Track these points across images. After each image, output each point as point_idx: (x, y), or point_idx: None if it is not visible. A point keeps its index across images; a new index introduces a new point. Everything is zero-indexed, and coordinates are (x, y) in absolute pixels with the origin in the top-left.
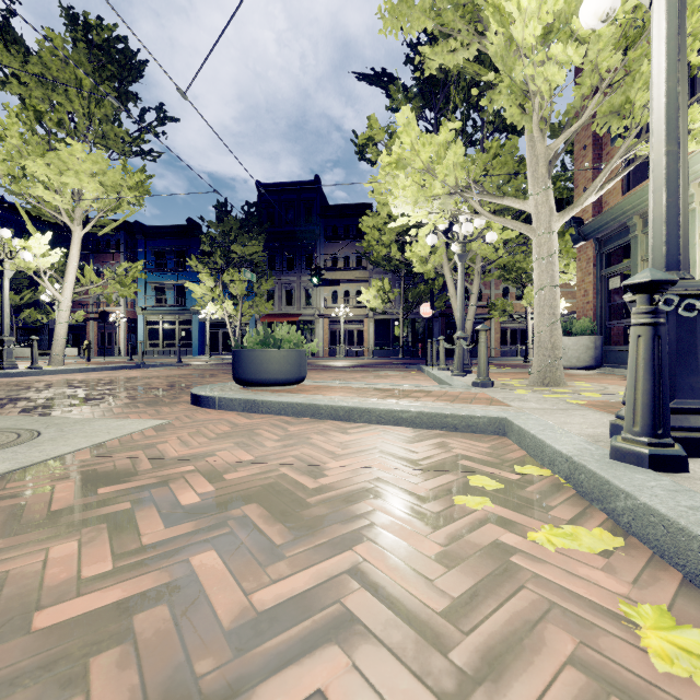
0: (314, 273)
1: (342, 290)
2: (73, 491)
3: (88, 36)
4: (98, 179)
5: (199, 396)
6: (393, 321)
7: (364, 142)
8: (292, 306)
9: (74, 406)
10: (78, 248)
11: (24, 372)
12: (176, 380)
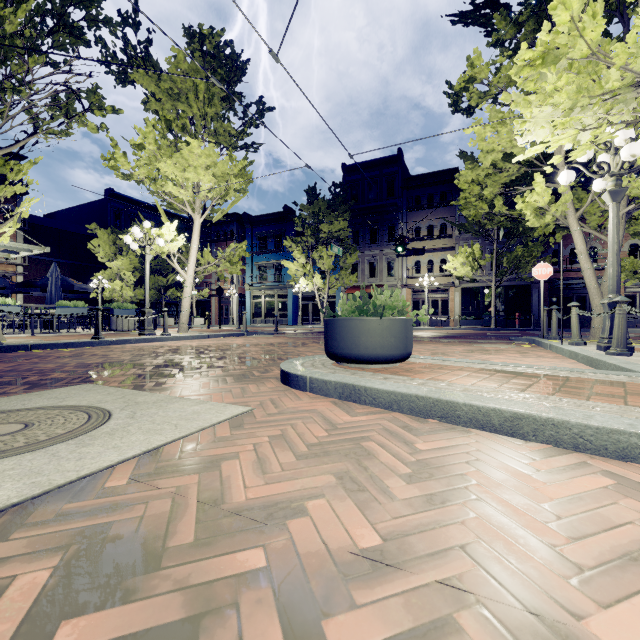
0: (398, 243)
1: (425, 259)
2: (19, 619)
3: (202, 47)
4: (211, 171)
5: (288, 373)
6: (482, 289)
7: (462, 87)
8: (375, 278)
9: (171, 376)
10: (198, 234)
11: (157, 338)
12: (271, 348)
